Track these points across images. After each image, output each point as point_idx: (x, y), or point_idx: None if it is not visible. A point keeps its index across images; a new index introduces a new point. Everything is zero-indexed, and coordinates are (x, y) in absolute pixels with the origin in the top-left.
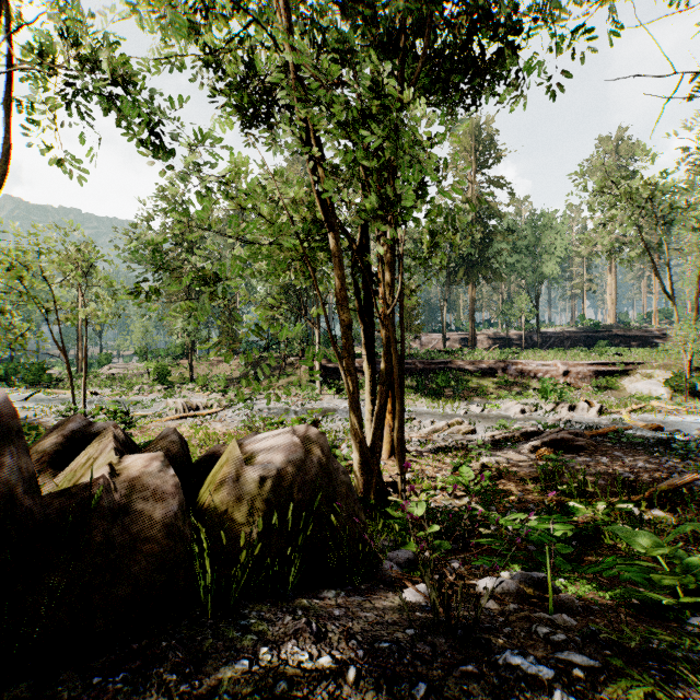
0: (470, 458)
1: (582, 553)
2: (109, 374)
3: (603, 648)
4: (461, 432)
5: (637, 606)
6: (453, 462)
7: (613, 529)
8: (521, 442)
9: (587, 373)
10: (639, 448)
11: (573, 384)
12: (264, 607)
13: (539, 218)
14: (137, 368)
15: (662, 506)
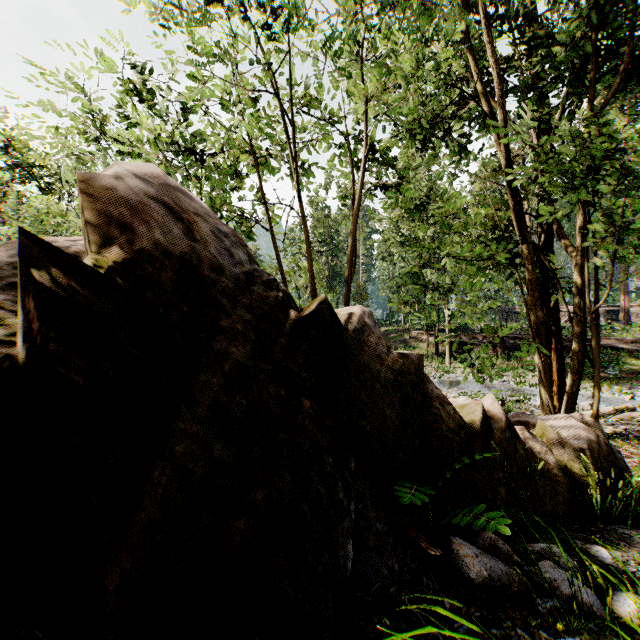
0: None
1: None
2: None
3: None
4: (633, 420)
5: None
6: (639, 451)
7: None
8: None
9: None
10: None
11: None
12: (617, 527)
13: None
14: None
15: None
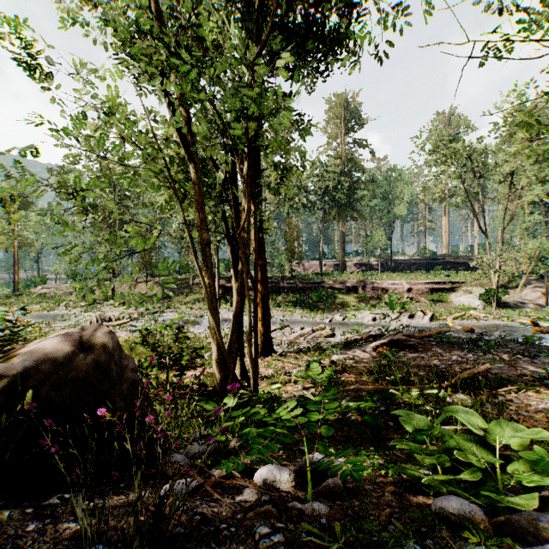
0: (321, 356)
1: (389, 433)
2: (42, 293)
3: (322, 545)
4: (322, 336)
5: (406, 483)
6: (307, 359)
7: (398, 414)
8: (367, 343)
9: (425, 290)
10: (455, 346)
11: (414, 298)
12: None
13: (392, 172)
14: (67, 287)
15: (464, 391)
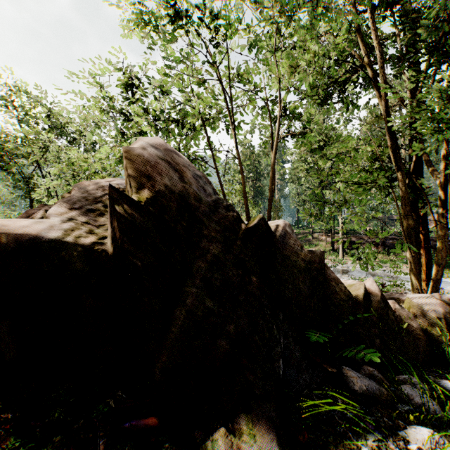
0: None
1: None
2: None
3: None
4: None
5: None
6: None
7: None
8: None
9: None
10: None
11: None
12: None
13: None
14: None
15: None
